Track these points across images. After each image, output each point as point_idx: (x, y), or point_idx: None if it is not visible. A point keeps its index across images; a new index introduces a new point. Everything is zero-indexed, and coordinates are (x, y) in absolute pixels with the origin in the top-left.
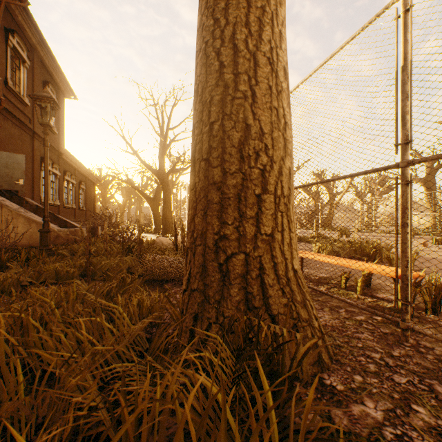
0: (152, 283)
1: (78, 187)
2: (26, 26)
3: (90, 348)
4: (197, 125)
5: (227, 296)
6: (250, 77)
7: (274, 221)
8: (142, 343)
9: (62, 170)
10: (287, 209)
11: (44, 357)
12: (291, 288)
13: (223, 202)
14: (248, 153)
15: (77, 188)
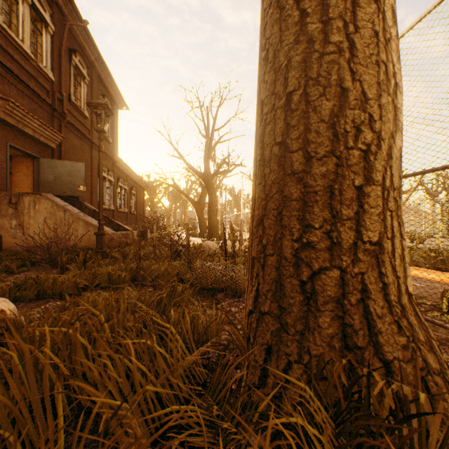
0: (202, 292)
1: (129, 192)
2: (86, 45)
3: (140, 379)
4: (266, 101)
5: (314, 327)
6: (346, 22)
7: (382, 223)
8: (199, 373)
9: (116, 177)
10: (397, 207)
11: (88, 392)
12: (409, 320)
13: (306, 197)
14: (344, 129)
15: (128, 194)
